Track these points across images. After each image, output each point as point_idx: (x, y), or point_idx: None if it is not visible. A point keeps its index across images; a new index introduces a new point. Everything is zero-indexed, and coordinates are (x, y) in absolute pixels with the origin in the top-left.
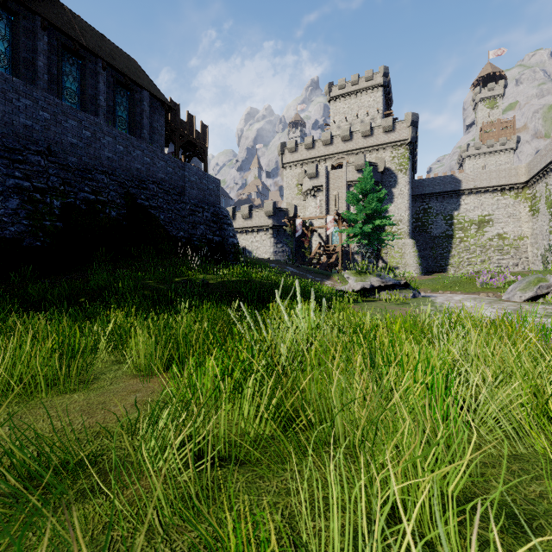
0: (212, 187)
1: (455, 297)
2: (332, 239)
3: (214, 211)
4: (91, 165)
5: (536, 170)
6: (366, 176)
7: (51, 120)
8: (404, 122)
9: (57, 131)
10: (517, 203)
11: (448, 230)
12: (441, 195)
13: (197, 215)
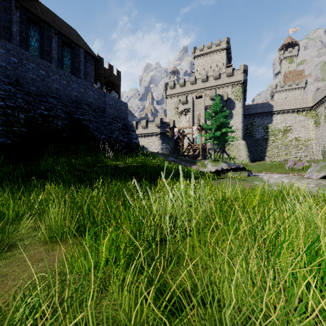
0: (123, 108)
1: (274, 175)
2: (196, 140)
3: (124, 123)
4: (45, 92)
5: (318, 99)
6: (217, 102)
7: (18, 63)
8: (239, 70)
9: (22, 70)
10: (306, 119)
11: (265, 135)
12: (261, 114)
13: (113, 125)
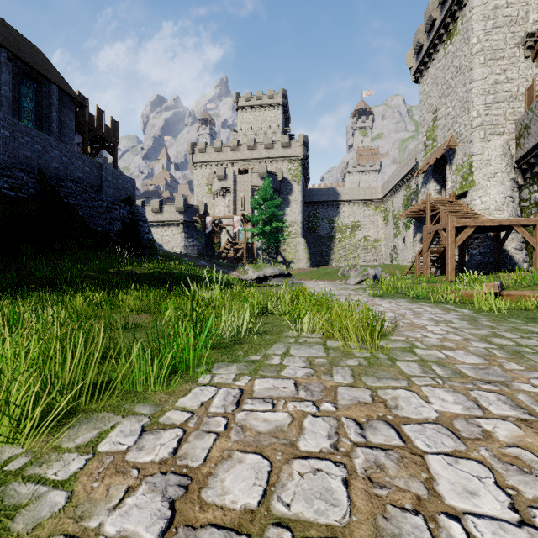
0: (128, 186)
1: (321, 282)
2: (239, 236)
3: (130, 209)
4: (10, 163)
5: (386, 191)
6: (266, 185)
7: None
8: (298, 141)
9: None
10: (376, 214)
11: (331, 232)
12: (326, 203)
13: (114, 212)
